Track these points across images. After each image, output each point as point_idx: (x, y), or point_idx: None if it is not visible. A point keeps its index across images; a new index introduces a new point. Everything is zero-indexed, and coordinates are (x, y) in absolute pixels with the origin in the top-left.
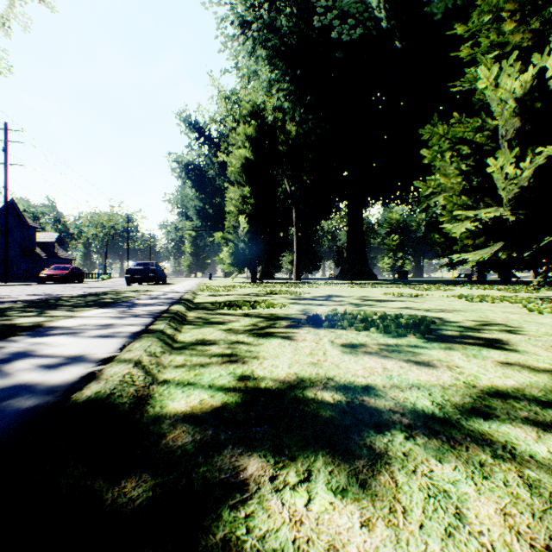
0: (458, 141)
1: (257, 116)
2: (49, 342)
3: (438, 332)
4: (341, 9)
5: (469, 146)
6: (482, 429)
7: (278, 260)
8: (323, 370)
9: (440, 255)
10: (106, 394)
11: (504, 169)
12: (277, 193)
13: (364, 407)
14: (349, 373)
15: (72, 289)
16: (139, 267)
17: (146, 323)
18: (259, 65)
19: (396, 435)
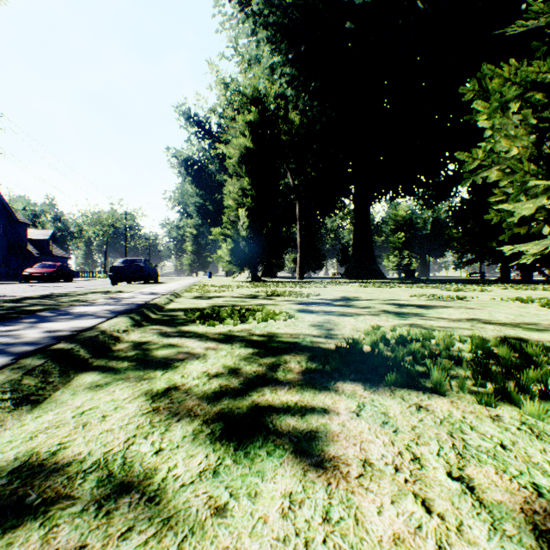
0: (530, 86)
1: (258, 102)
2: None
3: None
4: None
5: (546, 92)
6: None
7: (280, 257)
8: None
9: (458, 252)
10: None
11: None
12: (279, 185)
13: None
14: None
15: (43, 289)
16: (124, 264)
17: None
18: (260, 50)
19: None
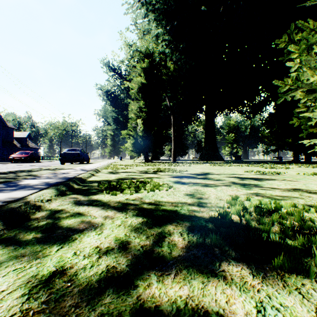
0: None
1: (149, 56)
2: None
3: None
4: None
5: None
6: None
7: (162, 148)
8: None
9: (268, 144)
10: None
11: None
12: (161, 105)
13: None
14: None
15: (18, 167)
16: (68, 152)
17: None
18: (150, 26)
19: None
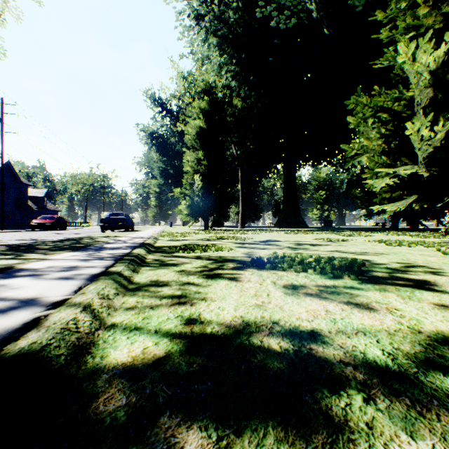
0: (379, 109)
1: (209, 92)
2: (11, 284)
3: (369, 273)
4: (278, 3)
5: (389, 113)
6: (446, 388)
7: (226, 211)
8: (268, 313)
9: (360, 207)
10: (40, 346)
11: (420, 132)
12: (225, 156)
13: (313, 358)
14: (294, 317)
15: (55, 235)
16: (111, 217)
17: (107, 266)
18: (211, 51)
19: (353, 396)
